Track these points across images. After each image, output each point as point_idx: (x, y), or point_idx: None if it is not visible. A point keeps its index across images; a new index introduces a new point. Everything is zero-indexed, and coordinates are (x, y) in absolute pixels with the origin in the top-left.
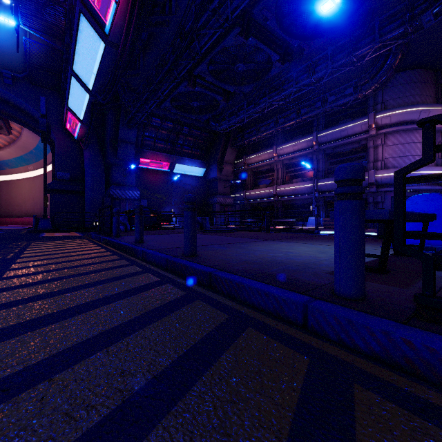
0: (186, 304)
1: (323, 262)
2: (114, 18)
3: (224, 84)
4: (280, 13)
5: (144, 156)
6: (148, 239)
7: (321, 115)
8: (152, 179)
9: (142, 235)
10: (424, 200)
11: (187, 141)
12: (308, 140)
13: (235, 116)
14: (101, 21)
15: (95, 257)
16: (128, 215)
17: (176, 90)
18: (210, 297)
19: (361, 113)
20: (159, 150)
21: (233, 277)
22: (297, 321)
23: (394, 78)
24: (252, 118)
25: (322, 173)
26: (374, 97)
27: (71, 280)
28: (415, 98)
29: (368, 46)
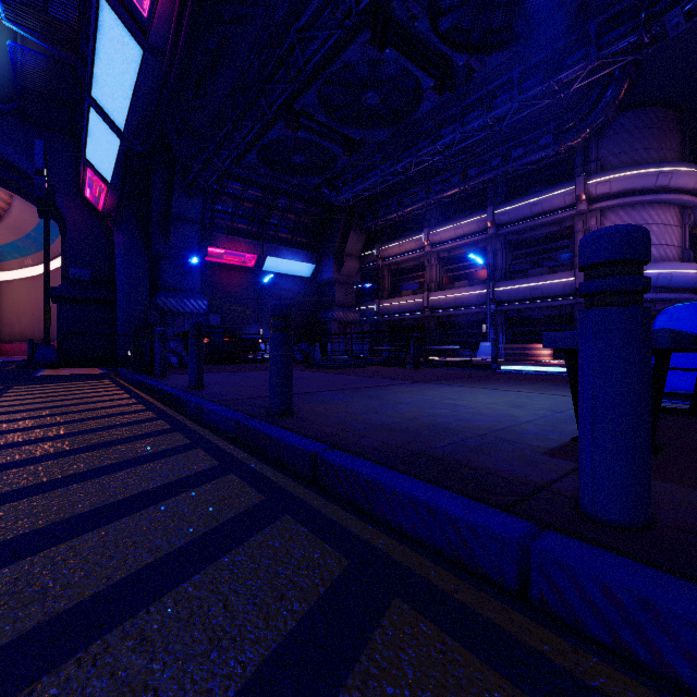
0: (259, 527)
1: (526, 426)
2: (156, 4)
3: (345, 127)
4: (436, 8)
5: (215, 243)
6: (213, 380)
7: (500, 179)
8: (228, 282)
9: (201, 374)
10: (692, 314)
11: (285, 221)
12: (479, 219)
13: (362, 179)
14: (136, 9)
15: (111, 416)
16: (185, 339)
17: (266, 136)
18: (313, 507)
19: (564, 177)
20: (240, 235)
21: (360, 467)
22: (503, 580)
23: (615, 121)
24: (390, 184)
25: (502, 272)
26: (585, 150)
27: (42, 467)
28: (649, 153)
29: (578, 65)
